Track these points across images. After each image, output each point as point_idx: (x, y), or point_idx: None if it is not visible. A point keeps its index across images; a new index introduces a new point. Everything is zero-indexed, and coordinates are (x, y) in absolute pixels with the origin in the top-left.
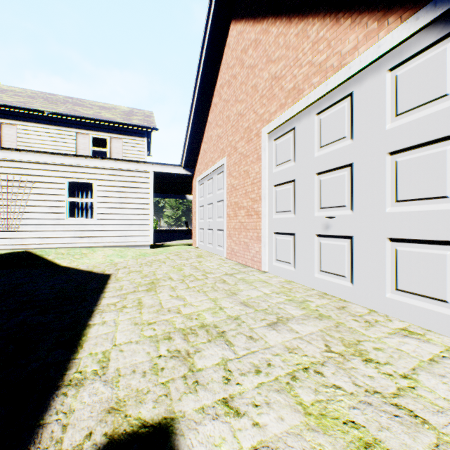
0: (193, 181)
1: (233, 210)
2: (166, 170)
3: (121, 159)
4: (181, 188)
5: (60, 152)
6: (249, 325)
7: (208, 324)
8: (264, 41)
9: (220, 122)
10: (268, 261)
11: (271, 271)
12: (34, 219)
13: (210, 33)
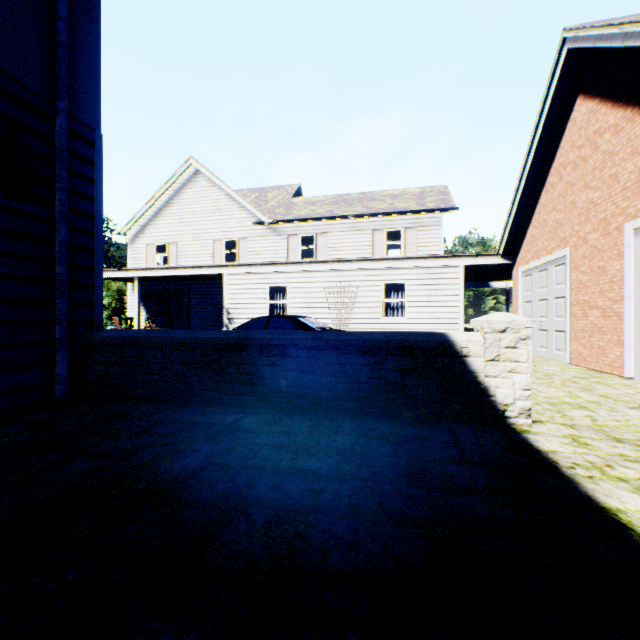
0: (513, 270)
1: (579, 309)
2: (478, 262)
3: (430, 257)
4: (484, 275)
5: (377, 259)
6: (608, 406)
7: (568, 402)
8: (627, 130)
9: (559, 207)
10: (633, 366)
11: (637, 377)
12: (358, 319)
13: (547, 114)
